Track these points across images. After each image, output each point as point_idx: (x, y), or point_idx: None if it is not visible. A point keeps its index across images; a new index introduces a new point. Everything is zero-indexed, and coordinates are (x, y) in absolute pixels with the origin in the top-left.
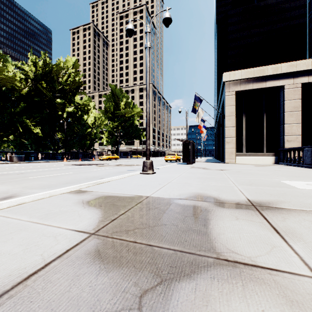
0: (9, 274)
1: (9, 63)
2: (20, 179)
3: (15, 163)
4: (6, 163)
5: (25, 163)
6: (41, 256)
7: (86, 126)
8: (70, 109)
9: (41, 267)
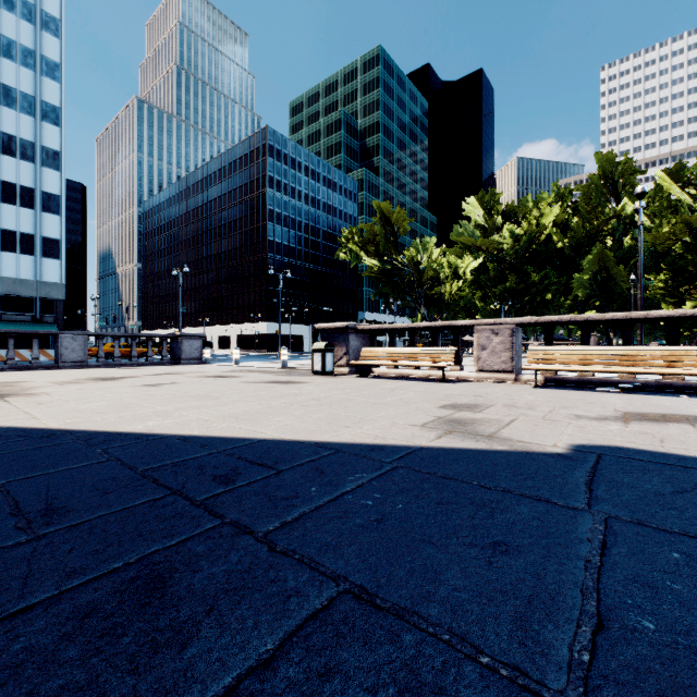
0: None
1: None
2: None
3: None
4: None
5: None
6: None
7: None
8: None
9: None
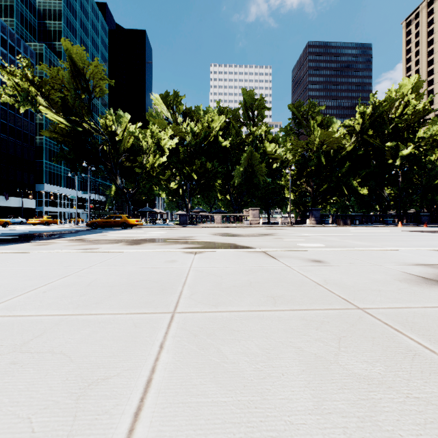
0: (423, 263)
1: (333, 123)
2: (369, 239)
3: (342, 226)
4: (335, 226)
5: (351, 226)
6: (433, 263)
7: (435, 172)
8: (406, 151)
9: (436, 264)
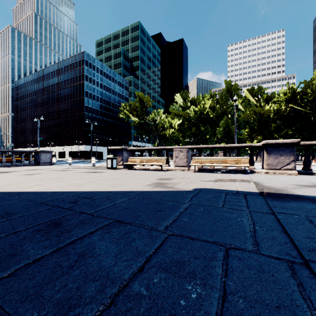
0: None
1: None
2: None
3: None
4: None
5: None
6: None
7: None
8: None
9: None
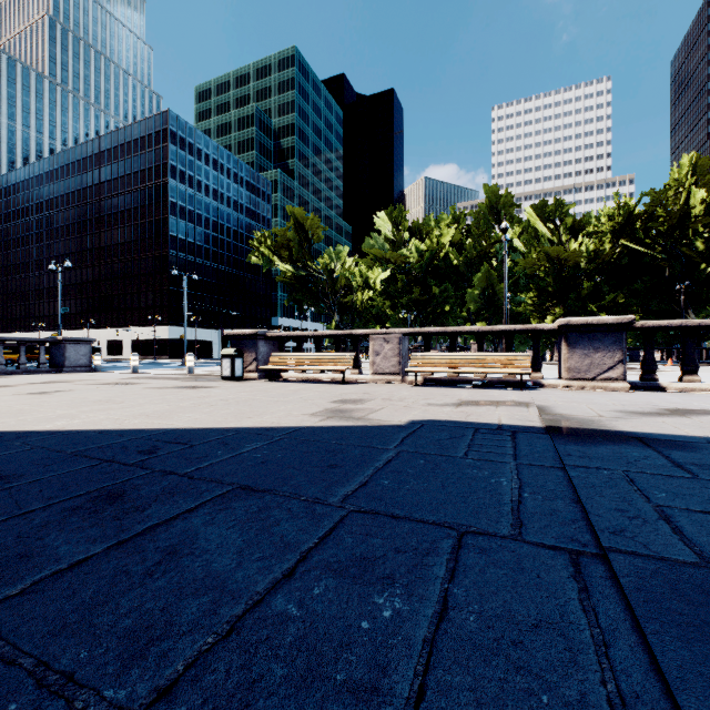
0: None
1: None
2: None
3: None
4: None
5: None
6: None
7: None
8: None
9: None
